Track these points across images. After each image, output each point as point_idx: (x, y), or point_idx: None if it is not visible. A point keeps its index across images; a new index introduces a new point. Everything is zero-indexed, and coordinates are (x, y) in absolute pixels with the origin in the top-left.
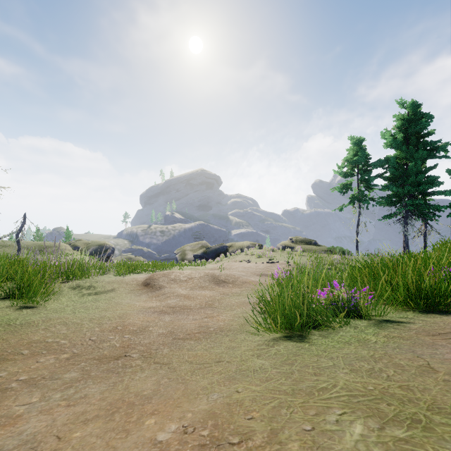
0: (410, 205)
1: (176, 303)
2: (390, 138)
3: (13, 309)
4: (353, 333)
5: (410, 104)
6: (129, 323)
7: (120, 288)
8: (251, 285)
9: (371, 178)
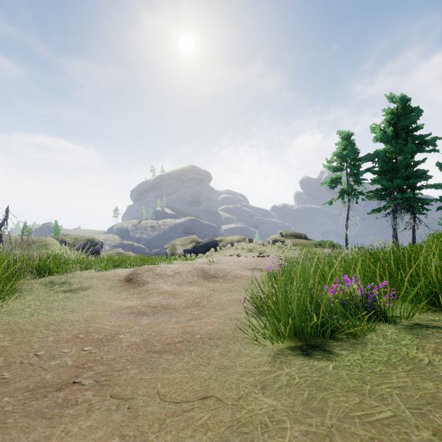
0: (399, 199)
1: (158, 301)
2: (379, 132)
3: None
4: (386, 346)
5: (399, 98)
6: (95, 328)
7: (99, 284)
8: (243, 280)
9: (360, 172)
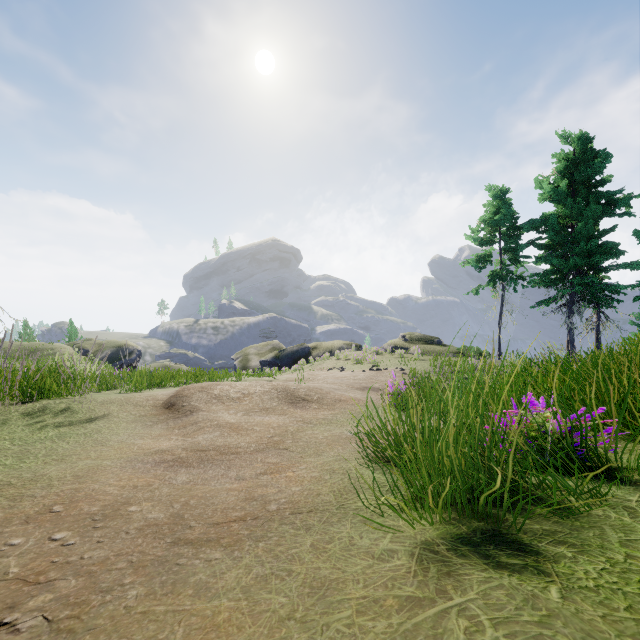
0: (577, 285)
1: (211, 441)
2: (548, 186)
3: None
4: None
5: (577, 137)
6: (89, 493)
7: (121, 413)
8: (350, 405)
9: (520, 246)
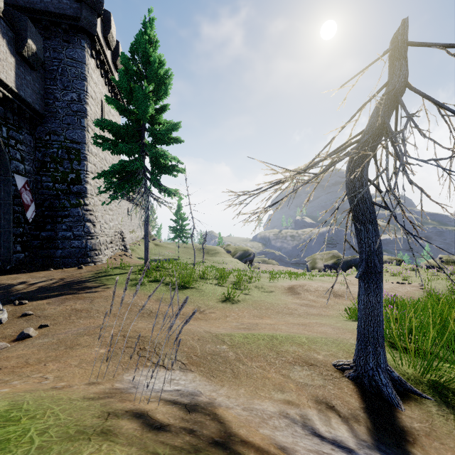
0: None
1: (308, 303)
2: None
3: (243, 294)
4: None
5: None
6: (289, 306)
7: (276, 290)
8: None
9: None
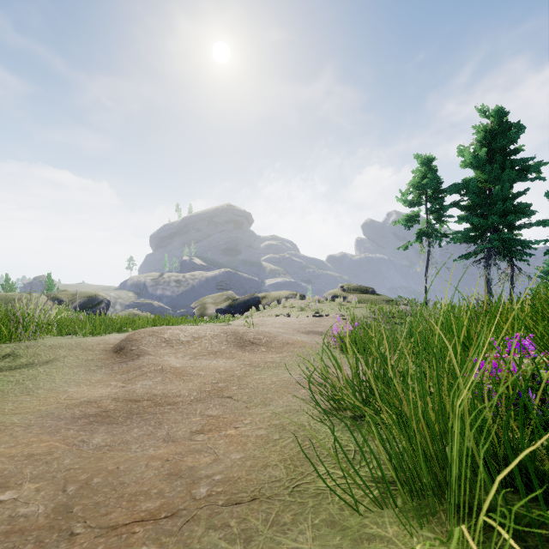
0: (494, 241)
1: (149, 388)
2: (470, 154)
3: None
4: None
5: (495, 111)
6: None
7: (68, 357)
8: (298, 348)
9: (444, 207)
